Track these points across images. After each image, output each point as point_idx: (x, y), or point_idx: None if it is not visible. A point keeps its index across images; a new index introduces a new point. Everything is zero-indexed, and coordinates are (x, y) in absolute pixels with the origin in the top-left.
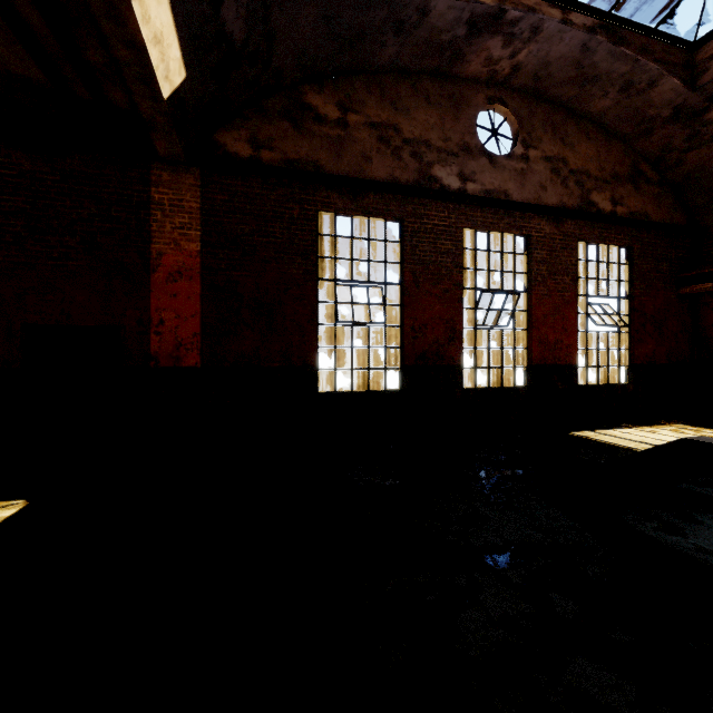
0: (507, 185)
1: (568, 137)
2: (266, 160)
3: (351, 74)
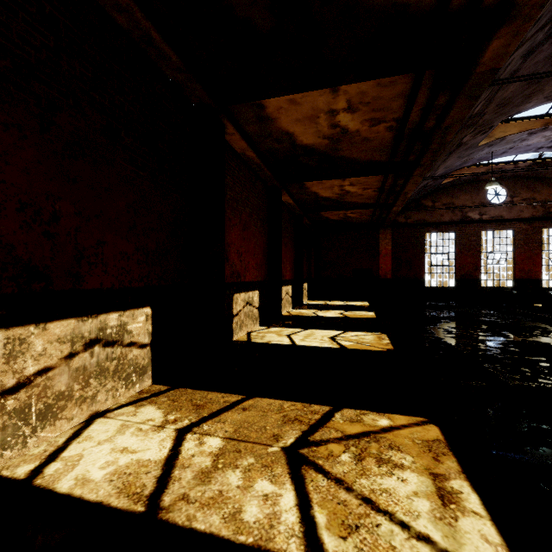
0: (502, 213)
1: (536, 189)
2: (409, 222)
3: (436, 191)
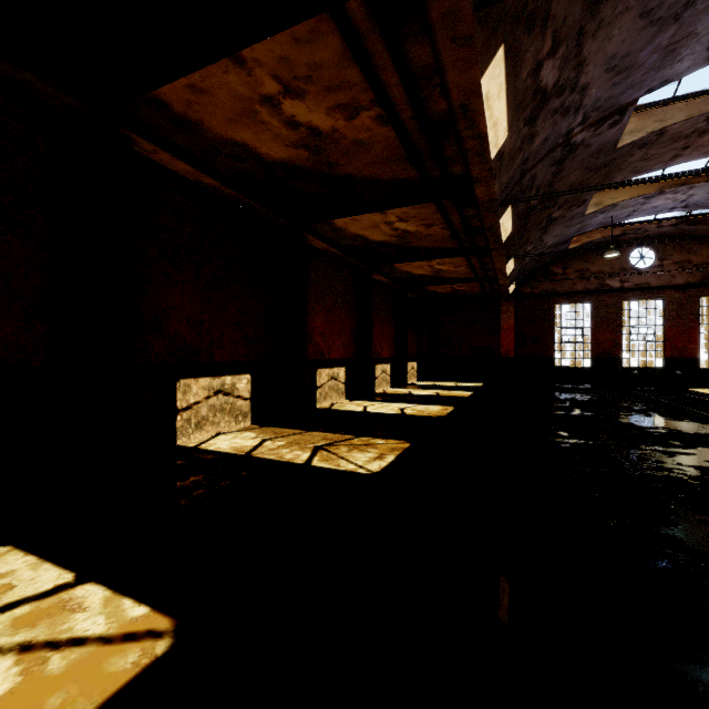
0: (648, 280)
1: (692, 249)
2: (535, 292)
3: (567, 256)
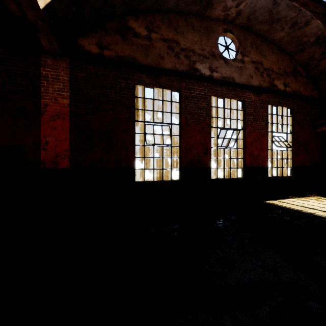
0: (233, 74)
1: (263, 51)
2: (107, 56)
3: (153, 12)
